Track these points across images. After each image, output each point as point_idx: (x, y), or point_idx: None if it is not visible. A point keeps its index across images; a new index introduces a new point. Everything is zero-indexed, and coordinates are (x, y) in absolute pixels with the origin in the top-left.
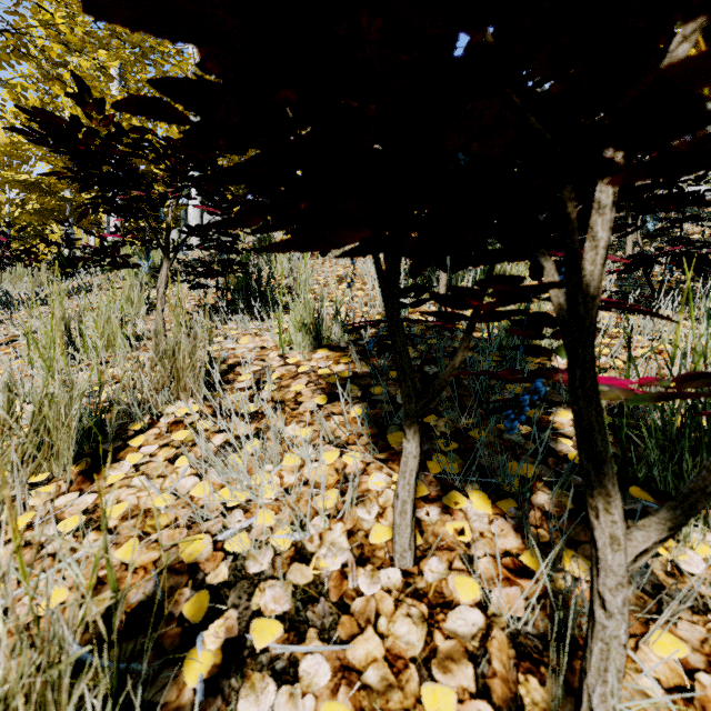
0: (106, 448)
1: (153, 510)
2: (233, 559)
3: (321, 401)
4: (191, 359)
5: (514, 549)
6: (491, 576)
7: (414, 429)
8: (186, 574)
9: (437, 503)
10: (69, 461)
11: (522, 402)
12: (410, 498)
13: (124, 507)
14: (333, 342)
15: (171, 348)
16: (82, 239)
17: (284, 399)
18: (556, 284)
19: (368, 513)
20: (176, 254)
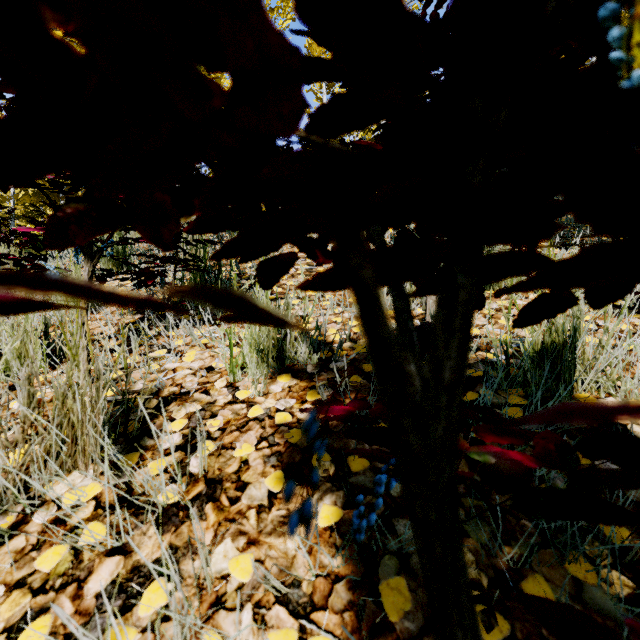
0: None
1: None
2: None
3: (275, 486)
4: (93, 412)
5: None
6: None
7: None
8: None
9: None
10: None
11: None
12: None
13: None
14: (298, 363)
15: (62, 398)
16: None
17: (223, 475)
18: None
19: None
20: (100, 254)
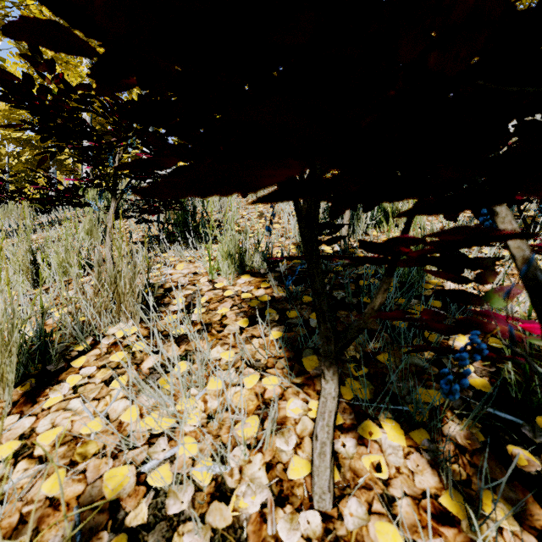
0: (50, 369)
1: (84, 436)
2: (155, 495)
3: (243, 324)
4: (131, 286)
5: (432, 488)
6: (412, 522)
7: (333, 370)
8: (106, 513)
9: (352, 433)
10: (9, 387)
11: (460, 361)
12: (329, 439)
13: (58, 432)
14: (255, 269)
15: (113, 276)
16: (64, 182)
17: (211, 321)
18: (522, 235)
19: (286, 443)
20: (122, 195)
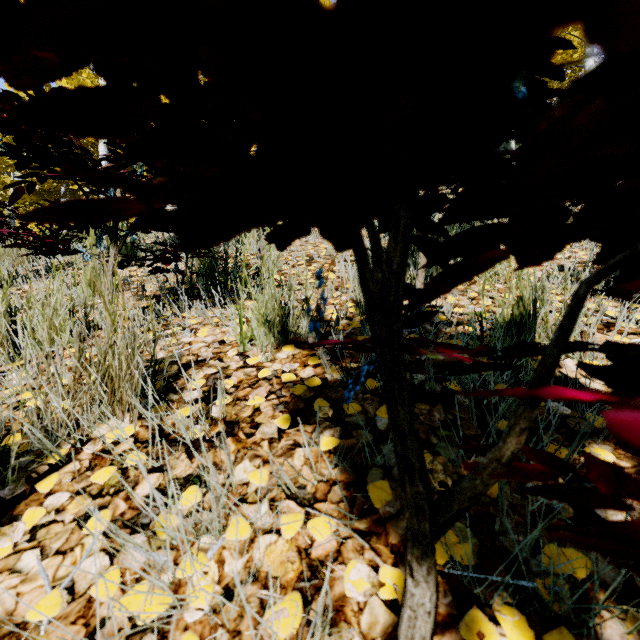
0: (4, 495)
1: (31, 625)
2: None
3: (283, 424)
4: (128, 367)
5: None
6: None
7: (429, 566)
8: None
9: (450, 634)
10: None
11: None
12: None
13: None
14: (301, 337)
15: (103, 355)
16: None
17: (239, 418)
18: None
19: None
20: (124, 239)
